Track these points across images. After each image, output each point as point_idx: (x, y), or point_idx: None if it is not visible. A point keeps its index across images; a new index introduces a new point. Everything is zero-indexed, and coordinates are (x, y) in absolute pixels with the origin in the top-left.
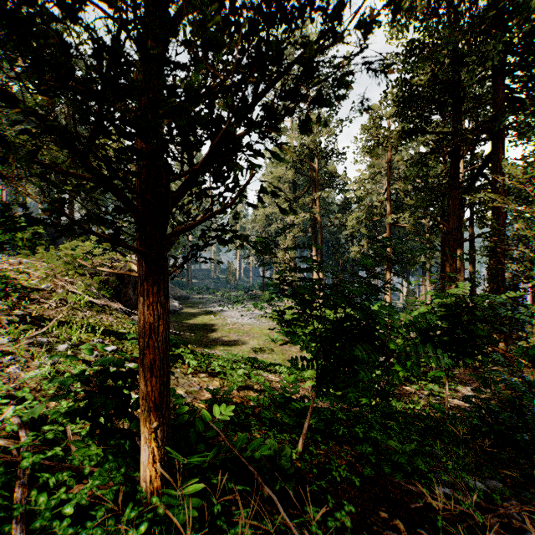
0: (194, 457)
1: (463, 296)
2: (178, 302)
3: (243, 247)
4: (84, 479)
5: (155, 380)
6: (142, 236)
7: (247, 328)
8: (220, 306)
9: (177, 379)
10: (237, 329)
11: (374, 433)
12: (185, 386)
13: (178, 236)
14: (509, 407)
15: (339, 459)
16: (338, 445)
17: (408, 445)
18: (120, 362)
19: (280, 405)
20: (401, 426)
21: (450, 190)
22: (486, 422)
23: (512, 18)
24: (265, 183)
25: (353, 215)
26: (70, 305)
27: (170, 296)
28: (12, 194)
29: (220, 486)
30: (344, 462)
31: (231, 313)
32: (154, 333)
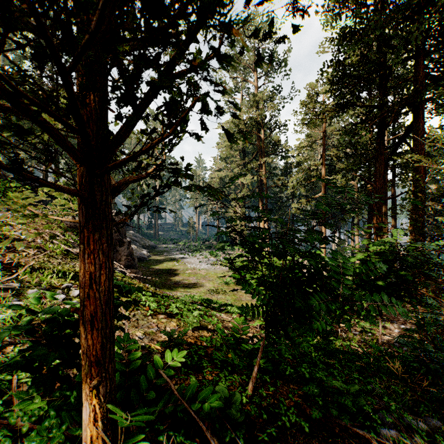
0: (141, 409)
1: (397, 245)
2: (146, 250)
3: (189, 189)
4: (25, 435)
5: (96, 333)
6: (82, 180)
7: (204, 273)
8: (181, 254)
9: (137, 321)
10: (196, 274)
11: (320, 373)
12: (144, 328)
13: (128, 184)
14: (441, 346)
15: (287, 400)
16: (285, 385)
17: (352, 385)
18: (65, 312)
19: (231, 345)
20: (341, 363)
21: (377, 155)
22: (421, 361)
23: (433, 5)
24: (219, 151)
25: (293, 177)
26: (47, 253)
27: (139, 245)
28: (5, 159)
29: (166, 443)
30: (292, 403)
31: (190, 260)
32: (95, 283)
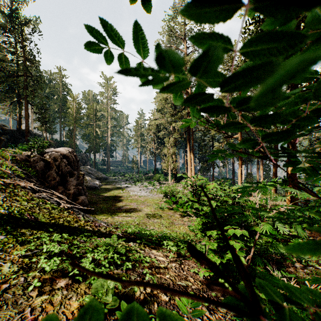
0: None
1: None
2: (99, 181)
3: None
4: None
5: None
6: None
7: (143, 199)
8: (126, 184)
9: None
10: (137, 200)
11: None
12: None
13: None
14: None
15: None
16: None
17: None
18: None
19: None
20: None
21: None
22: None
23: None
24: (156, 105)
25: None
26: None
27: (93, 177)
28: None
29: None
30: None
31: (133, 189)
32: None
